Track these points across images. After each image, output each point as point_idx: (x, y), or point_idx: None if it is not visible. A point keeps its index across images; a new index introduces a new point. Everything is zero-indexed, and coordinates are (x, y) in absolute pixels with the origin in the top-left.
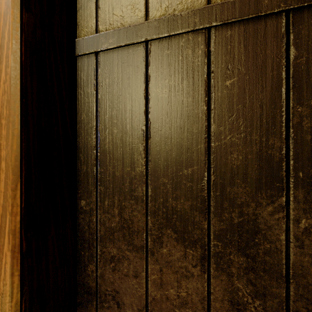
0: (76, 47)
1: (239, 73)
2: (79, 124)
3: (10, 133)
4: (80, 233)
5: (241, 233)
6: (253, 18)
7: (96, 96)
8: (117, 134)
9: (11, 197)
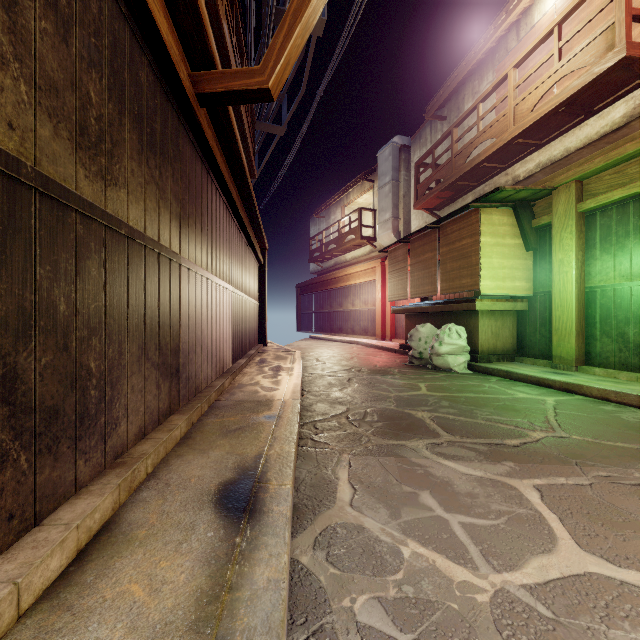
0: None
1: (4, 224)
2: None
3: None
4: None
5: (5, 384)
6: (14, 177)
7: None
8: None
9: None
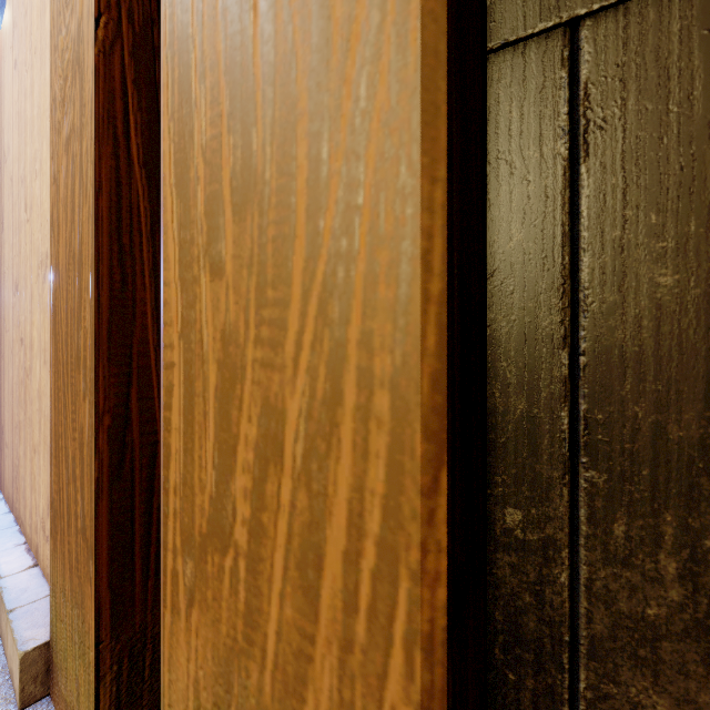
0: (490, 23)
1: None
2: (496, 266)
3: (417, 294)
4: (500, 610)
5: None
6: None
7: (570, 167)
8: (675, 290)
9: (419, 519)
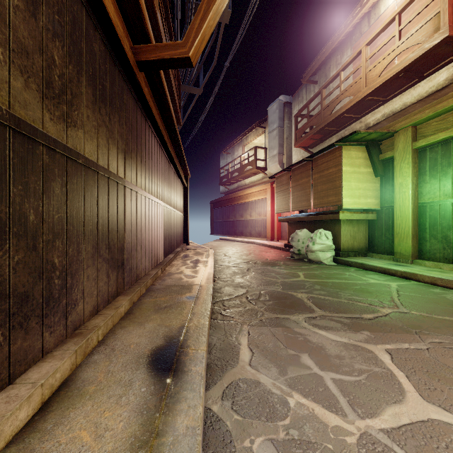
0: None
1: None
2: None
3: None
4: None
5: None
6: None
7: None
8: None
9: None
